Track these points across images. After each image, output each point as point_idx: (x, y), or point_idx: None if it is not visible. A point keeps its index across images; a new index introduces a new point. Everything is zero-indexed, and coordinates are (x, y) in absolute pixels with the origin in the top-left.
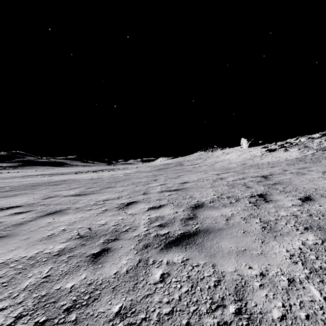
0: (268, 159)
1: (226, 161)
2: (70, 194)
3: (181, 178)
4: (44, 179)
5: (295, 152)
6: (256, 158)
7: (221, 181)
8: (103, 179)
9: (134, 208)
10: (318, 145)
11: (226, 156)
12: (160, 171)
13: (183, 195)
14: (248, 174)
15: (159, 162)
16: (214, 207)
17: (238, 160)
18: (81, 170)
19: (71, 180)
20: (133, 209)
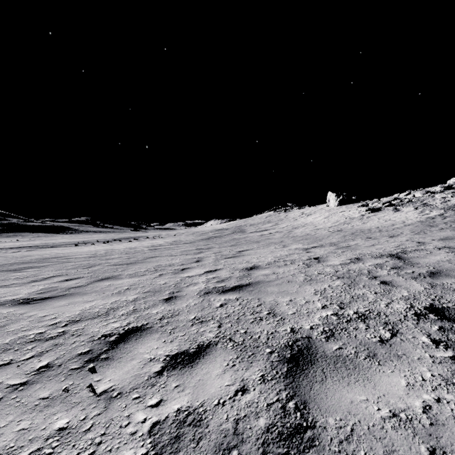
0: (374, 222)
1: (310, 226)
2: (16, 297)
3: (243, 257)
4: (13, 256)
5: (412, 213)
6: (355, 221)
7: (320, 266)
8: (111, 256)
9: (128, 358)
10: (442, 202)
11: (308, 218)
12: (209, 243)
13: (254, 307)
14: (362, 251)
15: (208, 226)
16: (347, 360)
17: (327, 224)
18: (88, 240)
19: (56, 258)
20: (121, 366)
